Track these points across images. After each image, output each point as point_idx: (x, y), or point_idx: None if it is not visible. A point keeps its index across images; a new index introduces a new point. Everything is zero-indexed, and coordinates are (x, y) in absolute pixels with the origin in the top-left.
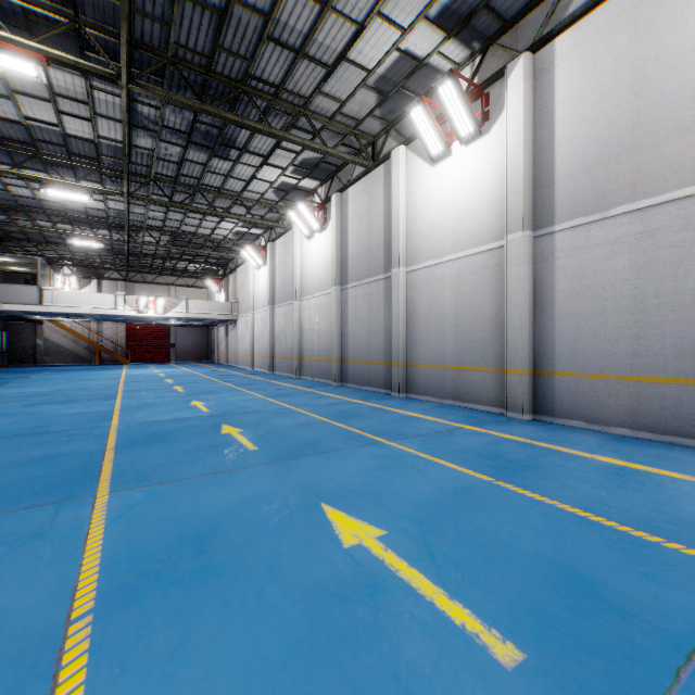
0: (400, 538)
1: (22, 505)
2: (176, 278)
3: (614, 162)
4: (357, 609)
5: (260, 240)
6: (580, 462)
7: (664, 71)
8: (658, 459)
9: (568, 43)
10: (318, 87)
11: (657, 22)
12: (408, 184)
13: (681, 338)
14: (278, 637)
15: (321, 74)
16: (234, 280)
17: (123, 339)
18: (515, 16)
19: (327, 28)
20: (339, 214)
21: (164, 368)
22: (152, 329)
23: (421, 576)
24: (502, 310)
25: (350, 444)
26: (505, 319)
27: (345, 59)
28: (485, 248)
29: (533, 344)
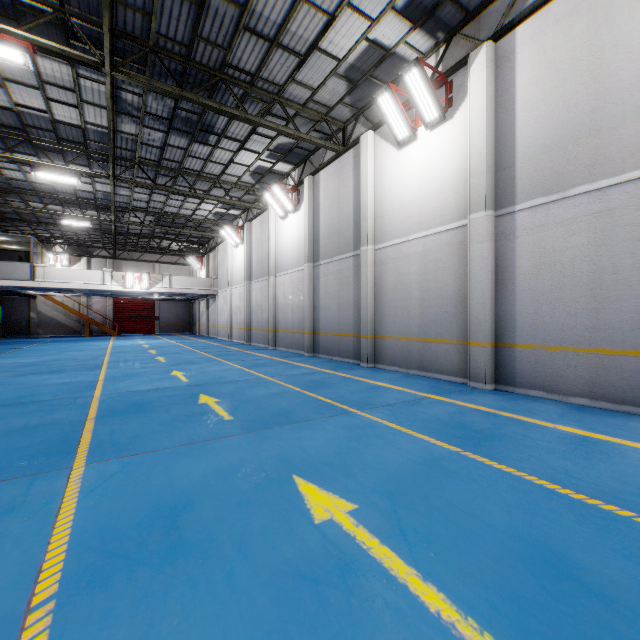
0: (371, 512)
1: None
2: (160, 256)
3: (572, 144)
4: (329, 593)
5: (237, 220)
6: (543, 431)
7: (621, 57)
8: (618, 429)
9: (528, 32)
10: (292, 75)
11: (615, 10)
12: (376, 167)
13: (638, 312)
14: (246, 627)
15: (295, 63)
16: (213, 258)
17: (111, 312)
18: (477, 8)
19: (300, 19)
20: (311, 196)
21: (149, 339)
22: (138, 303)
23: (393, 554)
24: (465, 285)
25: (321, 414)
26: (468, 294)
27: (317, 48)
28: (449, 226)
29: (495, 318)
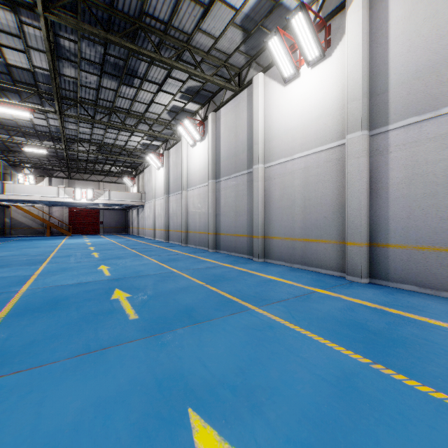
0: None
1: None
2: (104, 177)
3: (444, 68)
4: None
5: (159, 149)
6: (440, 333)
7: None
8: None
9: None
10: (198, 25)
11: None
12: (266, 101)
13: None
14: None
15: (200, 13)
16: (142, 178)
17: (66, 218)
18: None
19: None
20: (214, 127)
21: (93, 238)
22: (87, 211)
23: None
24: (342, 194)
25: (222, 311)
26: (345, 202)
27: None
28: (328, 146)
29: (369, 222)
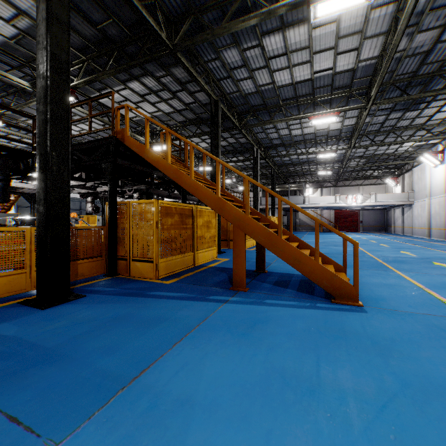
0: None
1: (372, 269)
2: (363, 181)
3: None
4: None
5: (435, 147)
6: None
7: None
8: None
9: None
10: None
11: None
12: None
13: None
14: None
15: None
16: (409, 177)
17: (332, 218)
18: None
19: None
20: None
21: (360, 235)
22: (348, 212)
23: None
24: None
25: None
26: None
27: None
28: None
29: None
